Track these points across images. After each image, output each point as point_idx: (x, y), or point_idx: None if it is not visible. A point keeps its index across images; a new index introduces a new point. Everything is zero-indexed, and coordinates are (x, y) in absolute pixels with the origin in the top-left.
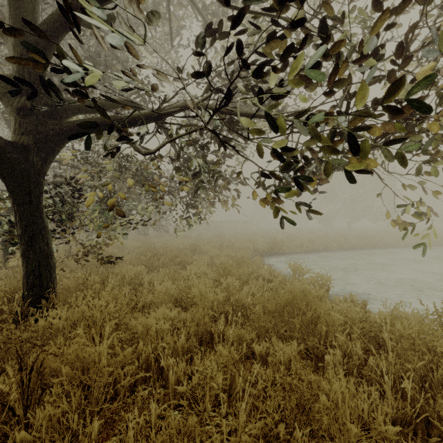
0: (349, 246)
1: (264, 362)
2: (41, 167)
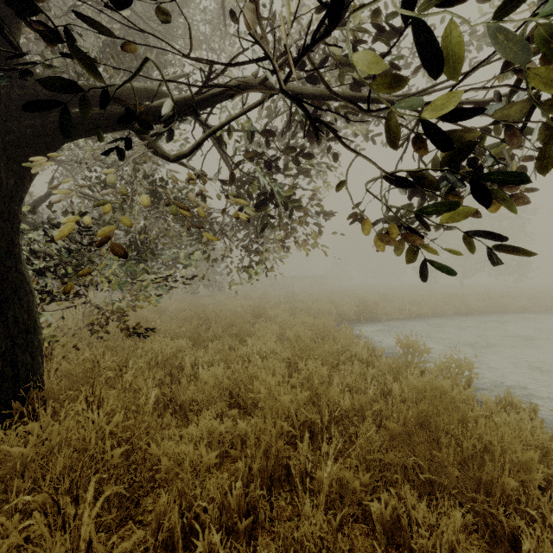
0: (467, 310)
1: (387, 534)
2: (14, 187)
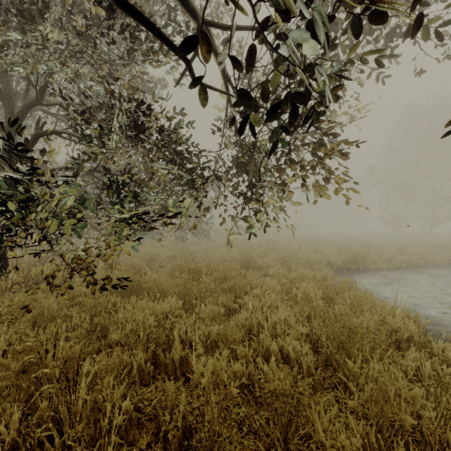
0: None
1: None
2: None
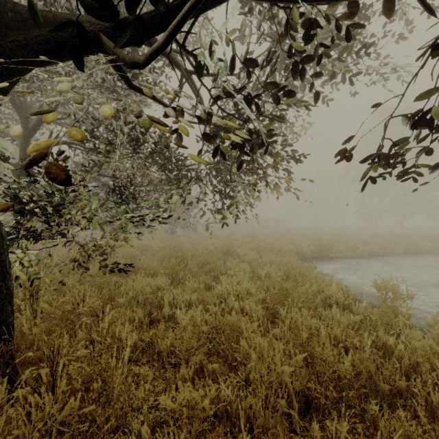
0: (415, 250)
1: None
2: None
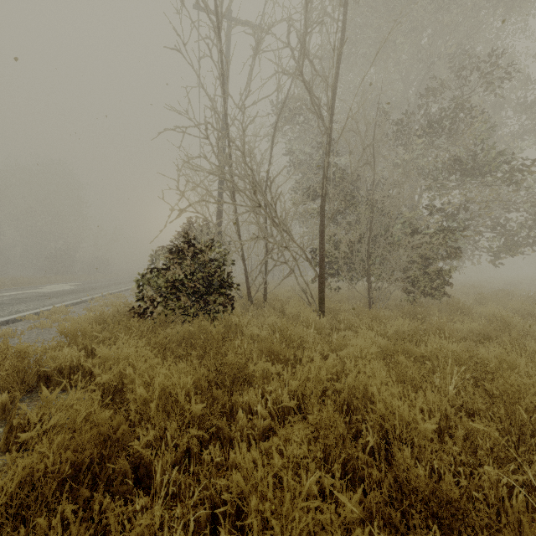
0: None
1: None
2: None
